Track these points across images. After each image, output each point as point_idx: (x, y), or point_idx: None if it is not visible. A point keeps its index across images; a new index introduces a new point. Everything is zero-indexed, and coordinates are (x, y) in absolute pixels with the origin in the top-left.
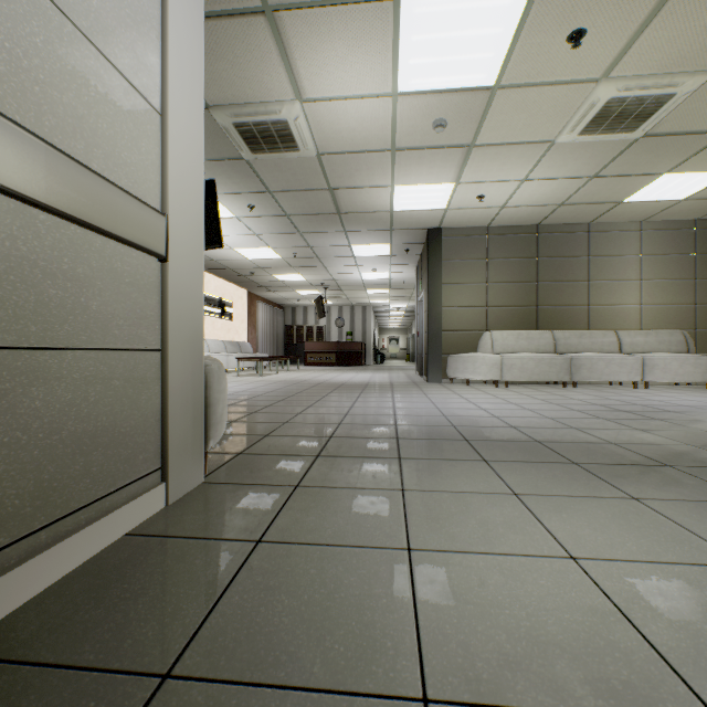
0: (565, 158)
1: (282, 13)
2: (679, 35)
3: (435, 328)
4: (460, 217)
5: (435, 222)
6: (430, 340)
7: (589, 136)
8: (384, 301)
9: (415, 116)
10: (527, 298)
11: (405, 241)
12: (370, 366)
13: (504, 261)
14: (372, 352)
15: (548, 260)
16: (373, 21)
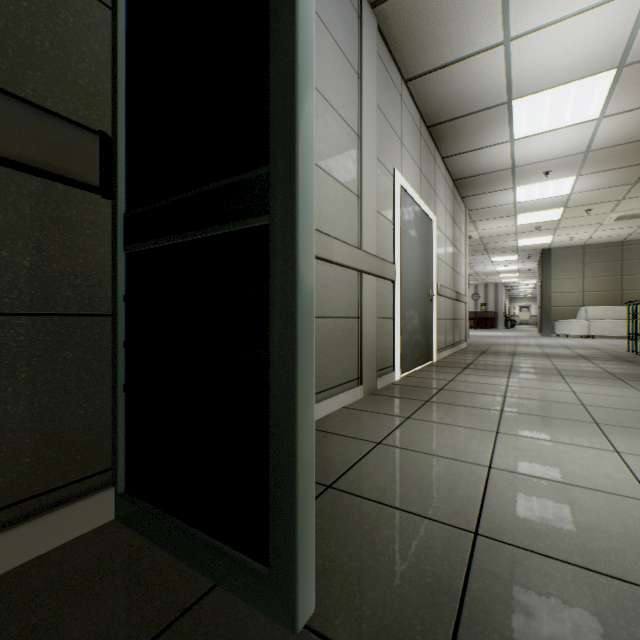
0: (613, 225)
1: (476, 221)
2: (635, 204)
3: (546, 305)
4: (561, 243)
5: (545, 246)
6: (542, 312)
7: (619, 221)
8: (514, 280)
9: (525, 227)
10: (613, 286)
11: (527, 254)
12: (501, 329)
13: (595, 264)
14: (503, 319)
15: (630, 262)
16: (507, 218)
